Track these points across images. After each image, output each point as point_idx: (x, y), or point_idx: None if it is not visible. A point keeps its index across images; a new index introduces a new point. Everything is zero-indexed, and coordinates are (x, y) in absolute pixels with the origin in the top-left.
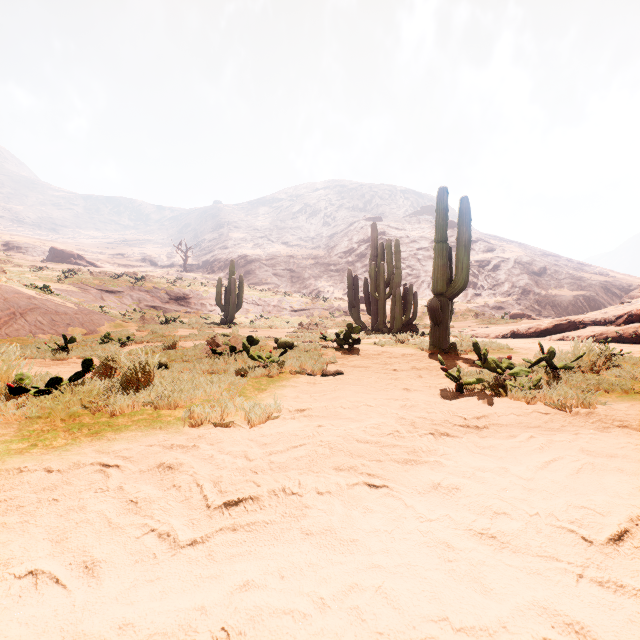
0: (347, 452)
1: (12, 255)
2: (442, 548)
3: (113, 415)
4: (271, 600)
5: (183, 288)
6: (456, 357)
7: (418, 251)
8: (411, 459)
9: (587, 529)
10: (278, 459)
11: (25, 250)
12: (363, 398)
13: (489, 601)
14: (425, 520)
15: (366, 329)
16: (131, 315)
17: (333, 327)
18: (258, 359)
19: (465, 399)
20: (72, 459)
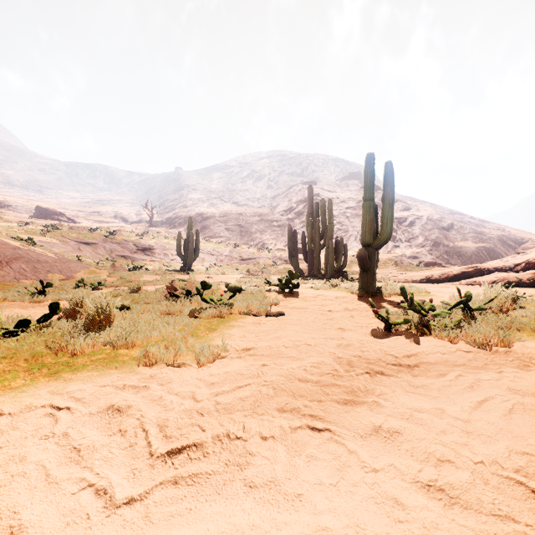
0: (290, 392)
1: (3, 212)
2: (391, 505)
3: (74, 355)
4: None
5: (149, 240)
6: (382, 299)
7: (347, 210)
8: (350, 399)
9: (534, 479)
10: (224, 400)
11: (15, 208)
12: (303, 337)
13: None
14: (370, 469)
15: (304, 275)
16: (104, 263)
17: (276, 273)
18: (210, 302)
19: (394, 338)
20: (25, 401)
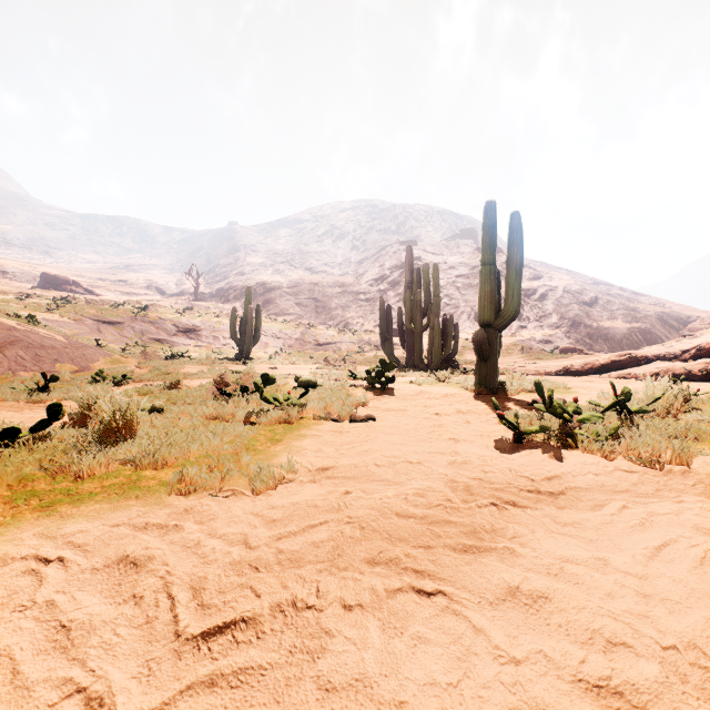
0: (384, 533)
1: None
2: None
3: (79, 478)
4: None
5: (193, 319)
6: (506, 398)
7: (457, 278)
8: (472, 544)
9: None
10: (290, 546)
11: (12, 275)
12: (401, 451)
13: None
14: (507, 659)
15: (400, 365)
16: (132, 349)
17: (363, 363)
18: (273, 402)
19: (527, 452)
20: None
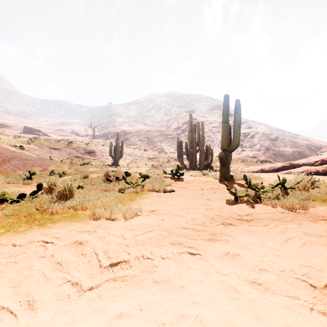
0: (177, 234)
1: (4, 130)
2: (232, 291)
3: (52, 214)
4: (134, 325)
5: (92, 147)
6: (233, 182)
7: (213, 128)
8: (212, 238)
9: (312, 279)
10: (140, 238)
11: (11, 127)
12: (185, 204)
13: (261, 325)
14: (221, 274)
15: (186, 168)
16: (65, 161)
17: (169, 167)
18: (130, 183)
19: (239, 205)
20: (27, 239)
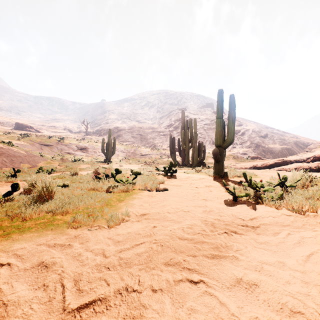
0: (172, 248)
1: None
2: None
3: (25, 219)
4: None
5: (84, 143)
6: (228, 180)
7: (204, 125)
8: (216, 254)
9: None
10: (125, 255)
11: (2, 123)
12: (180, 205)
13: None
14: None
15: (179, 164)
16: (56, 157)
17: (162, 163)
18: (120, 182)
19: (239, 206)
20: None
